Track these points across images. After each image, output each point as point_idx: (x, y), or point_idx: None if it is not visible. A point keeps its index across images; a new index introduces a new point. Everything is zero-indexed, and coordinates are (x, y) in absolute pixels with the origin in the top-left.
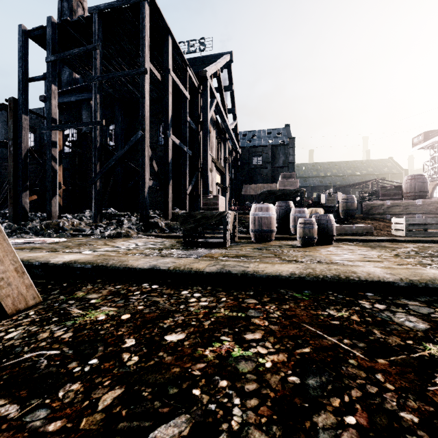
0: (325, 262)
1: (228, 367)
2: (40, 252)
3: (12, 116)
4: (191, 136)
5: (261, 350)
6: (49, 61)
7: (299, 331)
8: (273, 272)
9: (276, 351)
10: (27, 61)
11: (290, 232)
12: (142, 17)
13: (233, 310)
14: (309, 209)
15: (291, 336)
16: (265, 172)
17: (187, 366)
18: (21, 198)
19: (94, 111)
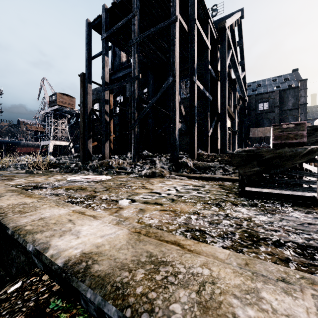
0: None
1: None
2: (65, 206)
3: (82, 85)
4: None
5: None
6: (103, 39)
7: None
8: None
9: None
10: (90, 45)
11: None
12: None
13: None
14: None
15: None
16: (271, 116)
17: None
18: (87, 144)
19: (133, 68)
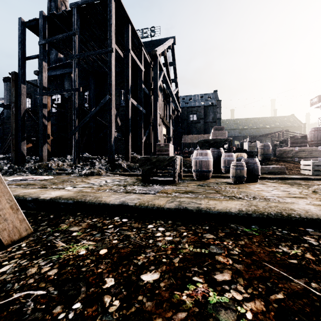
0: (259, 198)
1: (209, 318)
2: (33, 189)
3: (14, 85)
4: (145, 99)
5: (235, 295)
6: (41, 44)
7: (264, 271)
8: (223, 209)
9: (250, 297)
10: (24, 44)
11: (221, 171)
12: (109, 10)
13: (196, 246)
14: (235, 153)
15: (259, 277)
16: (199, 126)
17: (168, 316)
18: (20, 146)
19: (73, 80)
